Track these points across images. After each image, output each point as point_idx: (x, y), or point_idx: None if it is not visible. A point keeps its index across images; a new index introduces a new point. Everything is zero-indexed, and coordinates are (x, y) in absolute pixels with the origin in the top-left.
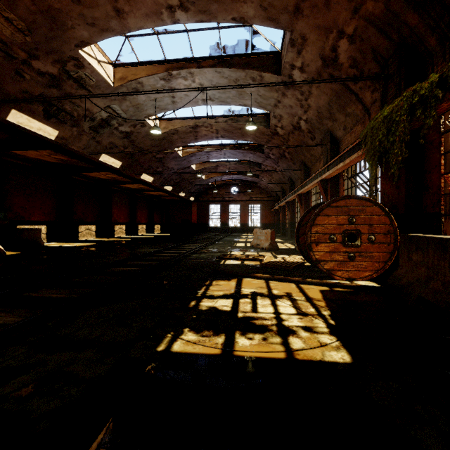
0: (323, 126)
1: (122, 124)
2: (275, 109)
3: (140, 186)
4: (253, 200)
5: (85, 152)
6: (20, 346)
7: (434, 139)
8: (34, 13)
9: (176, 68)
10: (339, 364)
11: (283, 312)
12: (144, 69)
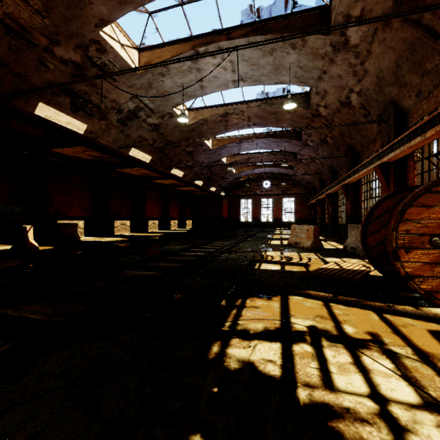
0: (383, 97)
1: (150, 115)
2: (319, 83)
3: (171, 182)
4: (286, 193)
5: (114, 147)
6: None
7: None
8: None
9: (203, 44)
10: None
11: (389, 395)
12: (169, 50)
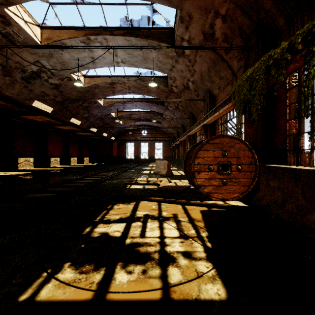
0: (204, 86)
1: (51, 77)
2: (171, 72)
3: (71, 128)
4: (157, 139)
5: (18, 98)
6: None
7: (282, 94)
8: None
9: (93, 34)
10: (215, 303)
11: (167, 236)
12: (67, 32)
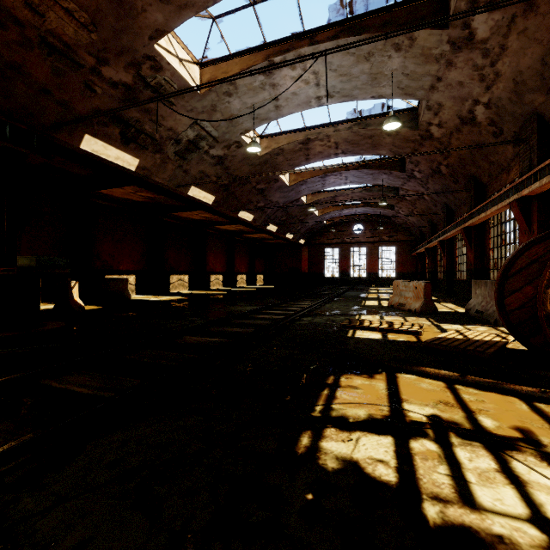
0: (522, 108)
1: (213, 145)
2: (431, 94)
3: (238, 227)
4: (384, 240)
5: (171, 185)
6: None
7: None
8: None
9: (279, 52)
10: None
11: None
12: (237, 62)
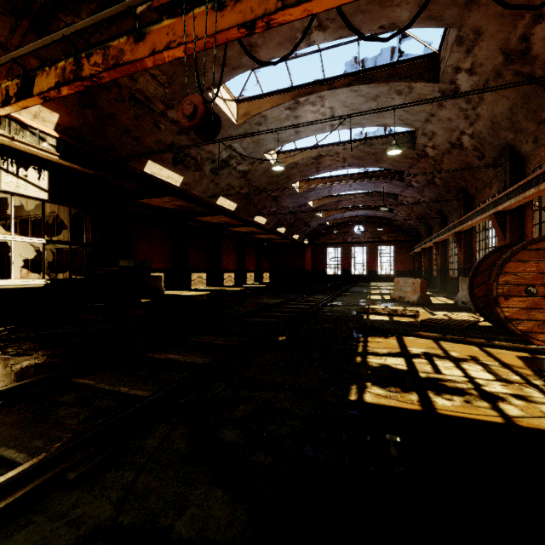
0: (498, 141)
1: (241, 162)
2: (426, 125)
3: (250, 229)
4: (383, 240)
5: (204, 197)
6: (221, 383)
7: None
8: (175, 65)
9: (304, 94)
10: None
11: (476, 377)
12: (268, 100)
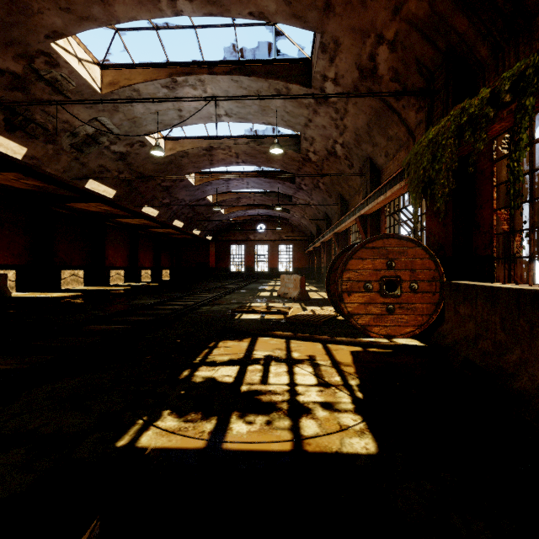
0: (362, 152)
1: (115, 142)
2: (306, 129)
3: (142, 221)
4: (283, 239)
5: (65, 177)
6: None
7: (485, 168)
8: None
9: (181, 73)
10: (361, 457)
11: (300, 383)
12: (141, 73)
